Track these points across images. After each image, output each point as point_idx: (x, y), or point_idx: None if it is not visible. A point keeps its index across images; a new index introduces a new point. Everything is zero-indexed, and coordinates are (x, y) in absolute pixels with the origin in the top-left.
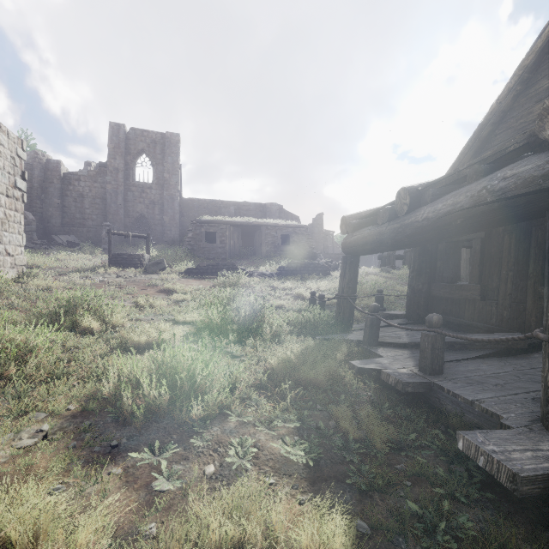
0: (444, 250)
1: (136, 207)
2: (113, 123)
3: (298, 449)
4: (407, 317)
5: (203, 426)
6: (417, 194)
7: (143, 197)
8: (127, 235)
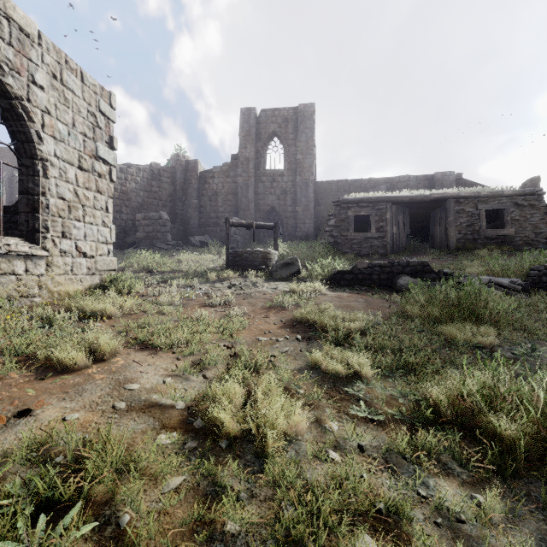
0: None
1: (267, 199)
2: (244, 109)
3: None
4: None
5: None
6: None
7: (274, 187)
8: (249, 225)
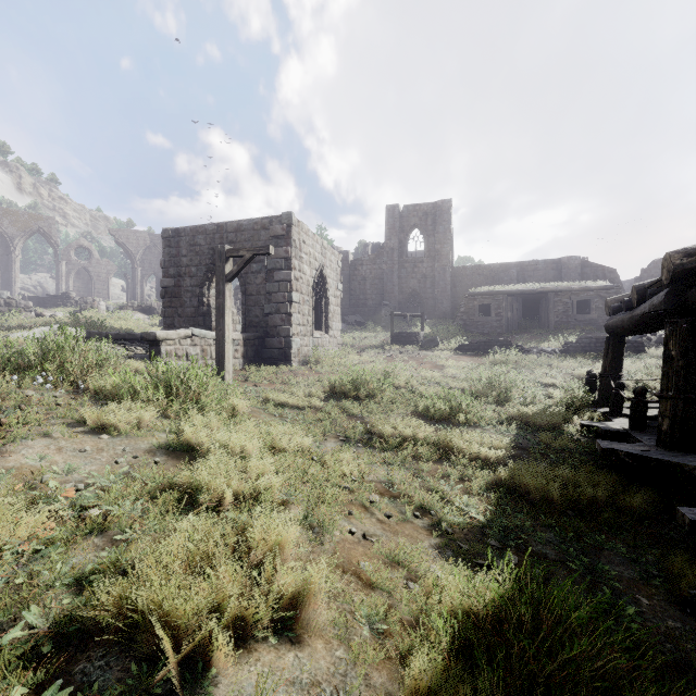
0: None
1: (409, 283)
2: (389, 206)
3: (509, 439)
4: None
5: (464, 426)
6: (644, 291)
7: (415, 272)
8: (405, 315)
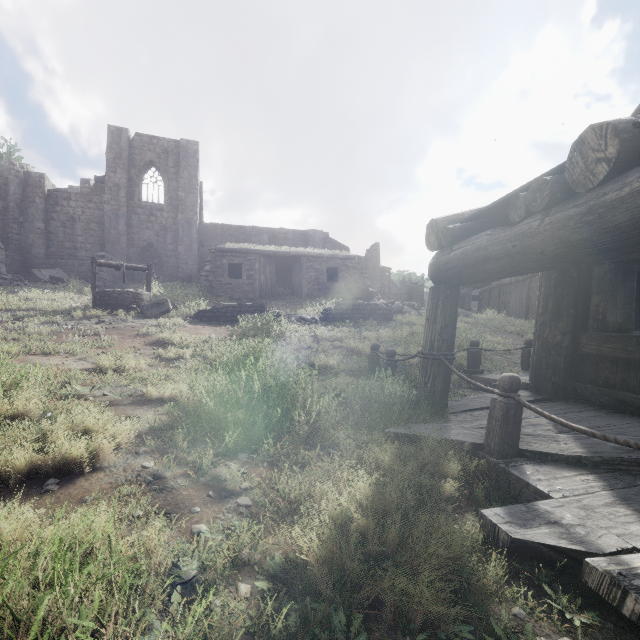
0: (608, 277)
1: (143, 234)
2: (113, 127)
3: None
4: (534, 389)
5: None
6: (635, 133)
7: (152, 222)
8: (119, 266)
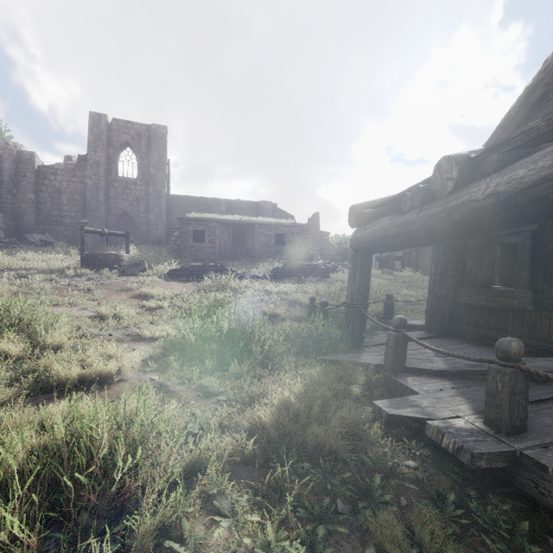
0: (477, 248)
1: (119, 204)
2: (94, 113)
3: None
4: (428, 329)
5: None
6: (468, 164)
7: (127, 194)
8: (103, 233)
